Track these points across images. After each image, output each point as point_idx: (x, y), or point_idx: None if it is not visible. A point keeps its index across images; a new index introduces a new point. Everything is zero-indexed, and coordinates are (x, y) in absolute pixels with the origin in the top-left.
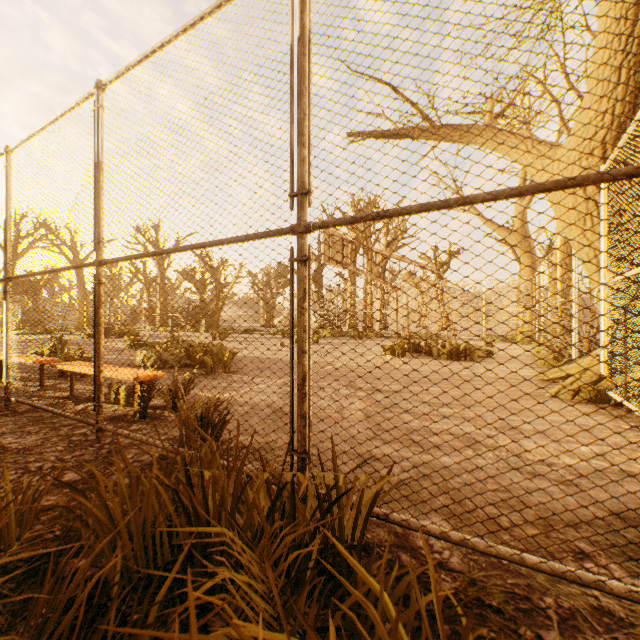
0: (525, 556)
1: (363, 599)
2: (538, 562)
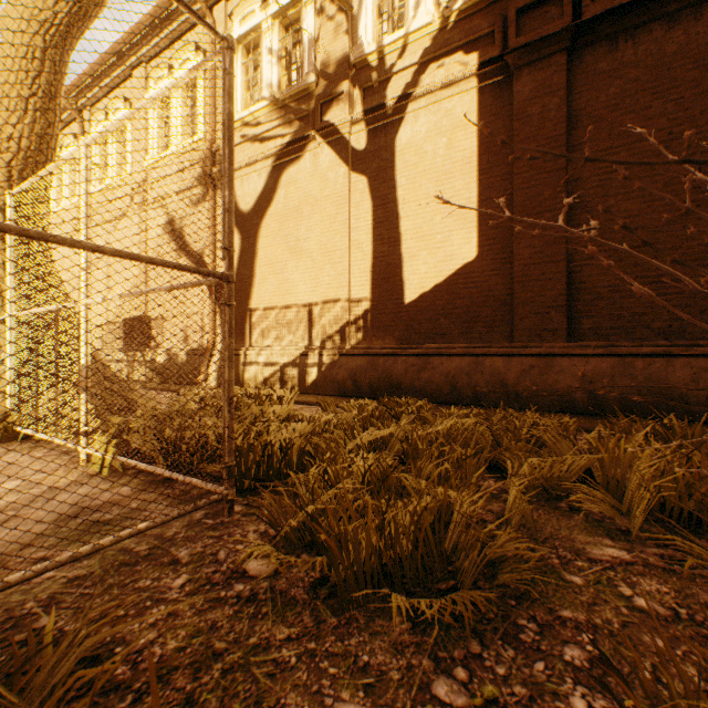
0: (10, 578)
1: None
2: (24, 574)
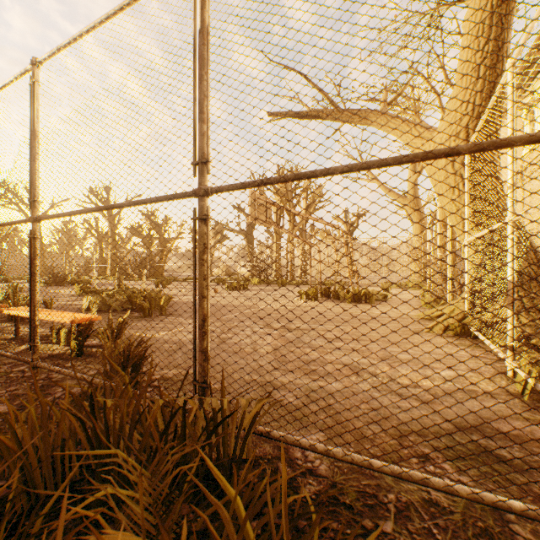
0: (373, 461)
1: (218, 503)
2: (382, 466)
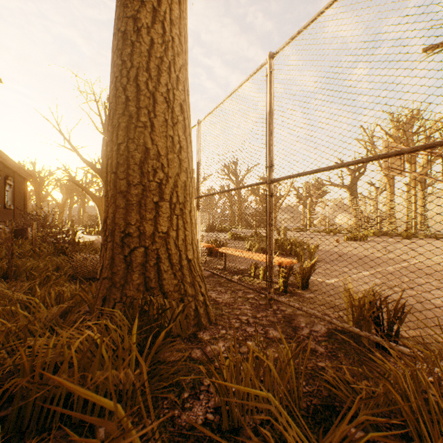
0: None
1: None
2: None
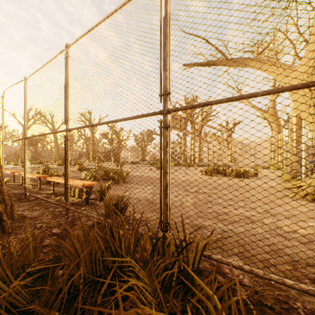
0: (285, 280)
1: (204, 298)
2: (293, 284)
